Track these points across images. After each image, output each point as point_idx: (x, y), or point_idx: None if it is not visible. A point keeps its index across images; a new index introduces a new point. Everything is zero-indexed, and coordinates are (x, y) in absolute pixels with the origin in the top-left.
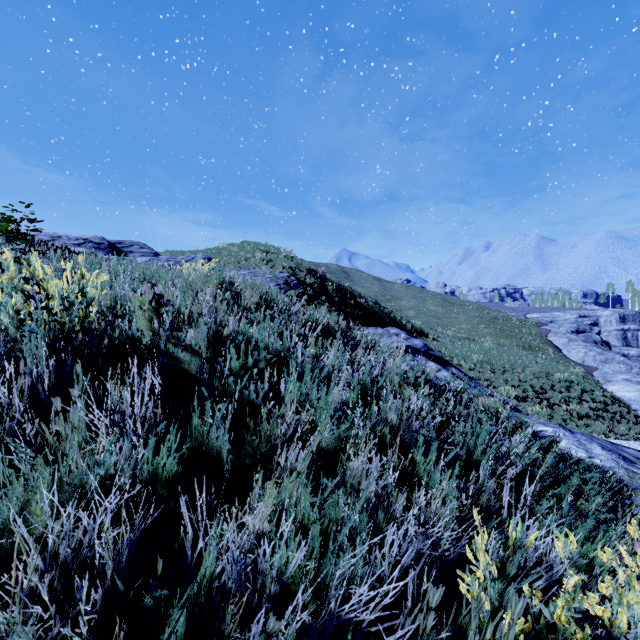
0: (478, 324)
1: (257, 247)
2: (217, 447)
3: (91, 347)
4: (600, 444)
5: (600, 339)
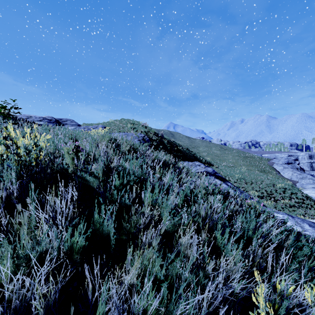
0: (238, 159)
1: (128, 121)
2: (107, 230)
3: (40, 174)
4: (308, 223)
5: (299, 167)
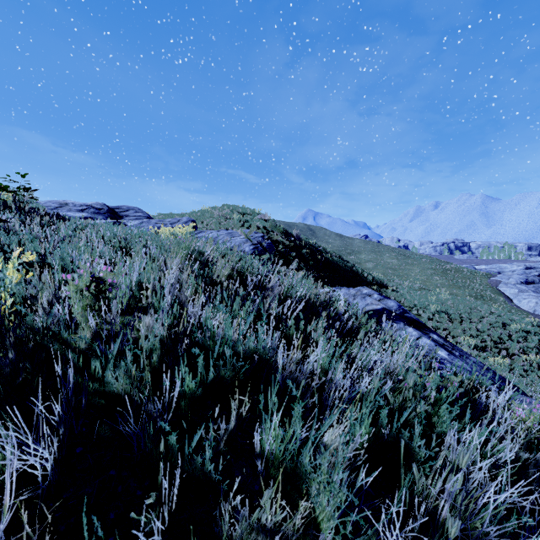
0: (432, 275)
1: (235, 210)
2: None
3: None
4: None
5: None
